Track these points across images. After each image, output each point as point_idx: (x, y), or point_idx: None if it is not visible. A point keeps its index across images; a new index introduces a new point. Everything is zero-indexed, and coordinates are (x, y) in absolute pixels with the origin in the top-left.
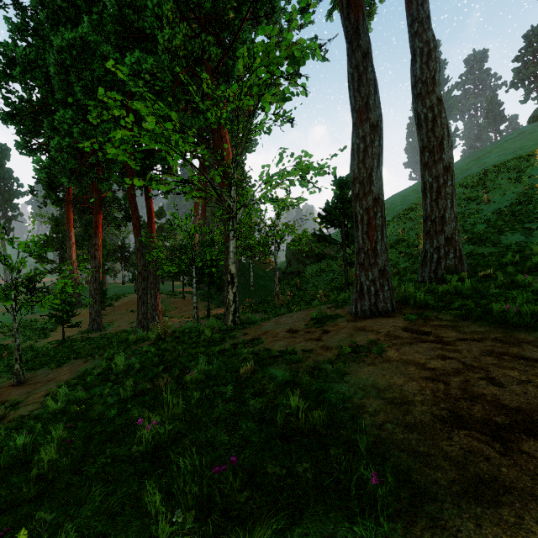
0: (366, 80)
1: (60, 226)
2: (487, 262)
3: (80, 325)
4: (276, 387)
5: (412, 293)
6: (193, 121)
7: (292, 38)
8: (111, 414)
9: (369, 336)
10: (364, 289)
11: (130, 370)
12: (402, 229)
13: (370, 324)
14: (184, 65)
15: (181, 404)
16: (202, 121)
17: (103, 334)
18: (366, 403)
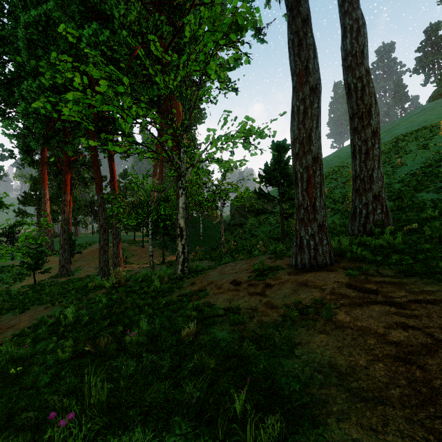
0: (305, 45)
1: (37, 185)
2: (408, 217)
3: (52, 270)
4: (219, 362)
5: (347, 246)
6: (148, 91)
7: (235, 4)
8: (42, 383)
9: (313, 293)
10: (304, 243)
11: (79, 322)
12: (328, 188)
13: (312, 279)
14: (139, 40)
15: (107, 387)
16: (155, 91)
17: (70, 279)
18: (327, 397)
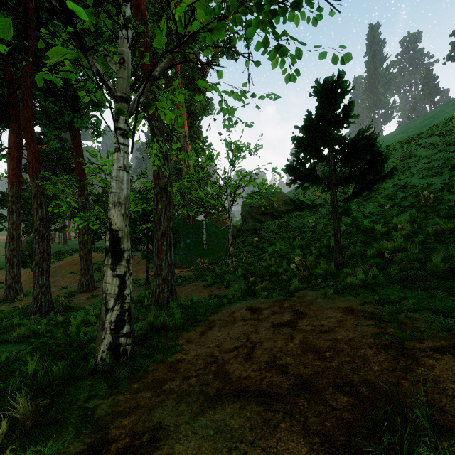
0: None
1: None
2: None
3: None
4: None
5: None
6: None
7: None
8: None
9: None
10: None
11: None
12: None
13: None
14: None
15: None
16: None
17: None
18: None
